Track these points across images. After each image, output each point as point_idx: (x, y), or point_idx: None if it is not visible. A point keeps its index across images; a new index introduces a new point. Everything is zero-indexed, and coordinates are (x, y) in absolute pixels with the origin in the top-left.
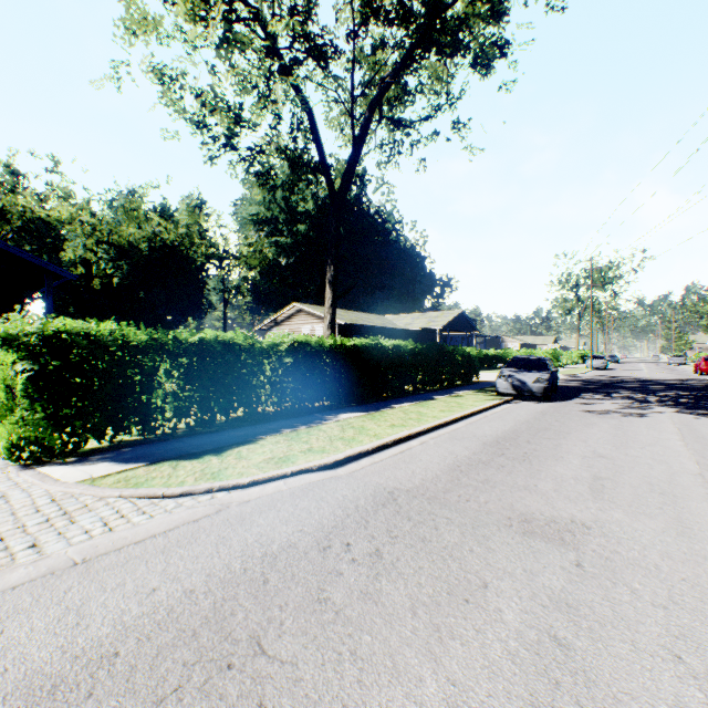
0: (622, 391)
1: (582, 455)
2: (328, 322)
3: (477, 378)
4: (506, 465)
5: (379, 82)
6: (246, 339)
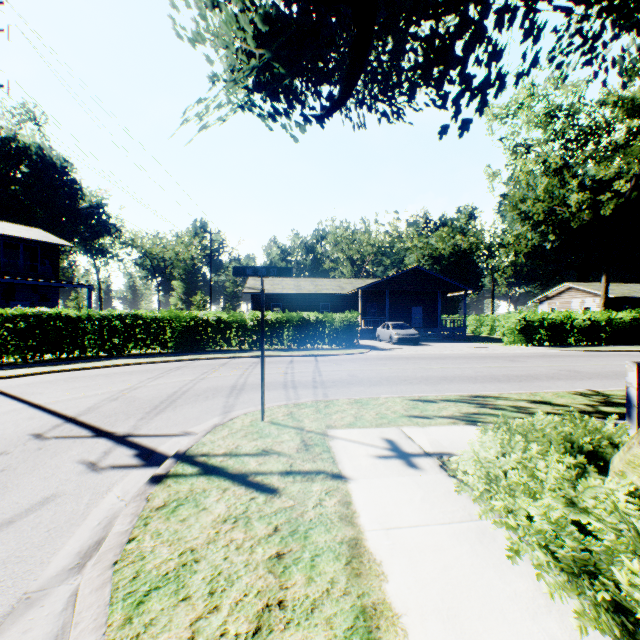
0: None
1: None
2: (601, 303)
3: None
4: None
5: None
6: (564, 315)
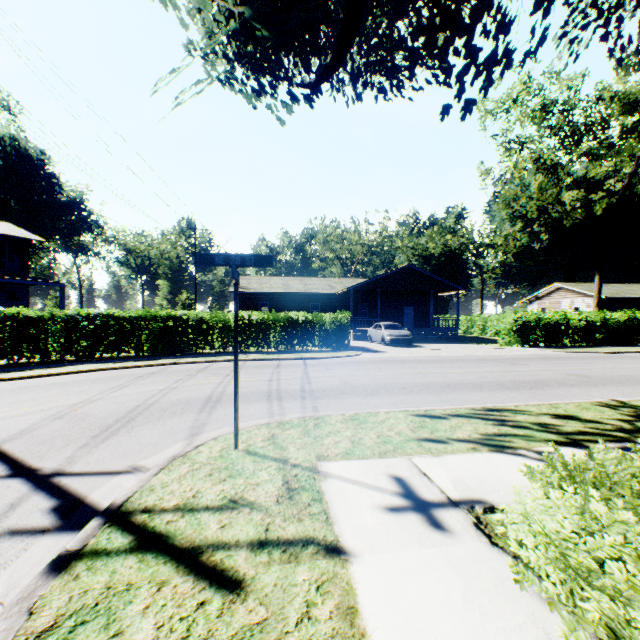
0: None
1: None
2: (594, 303)
3: None
4: None
5: (634, 160)
6: (560, 315)
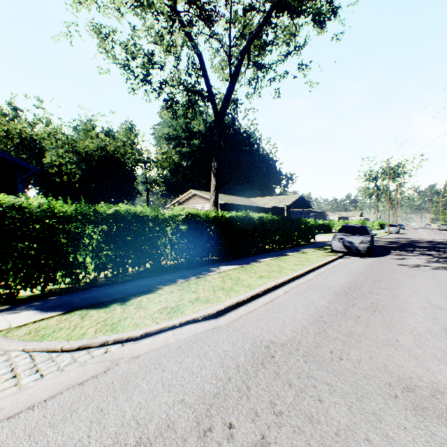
0: (419, 249)
1: (421, 306)
2: (212, 201)
3: (314, 240)
4: (361, 315)
5: (248, 35)
6: (152, 211)
